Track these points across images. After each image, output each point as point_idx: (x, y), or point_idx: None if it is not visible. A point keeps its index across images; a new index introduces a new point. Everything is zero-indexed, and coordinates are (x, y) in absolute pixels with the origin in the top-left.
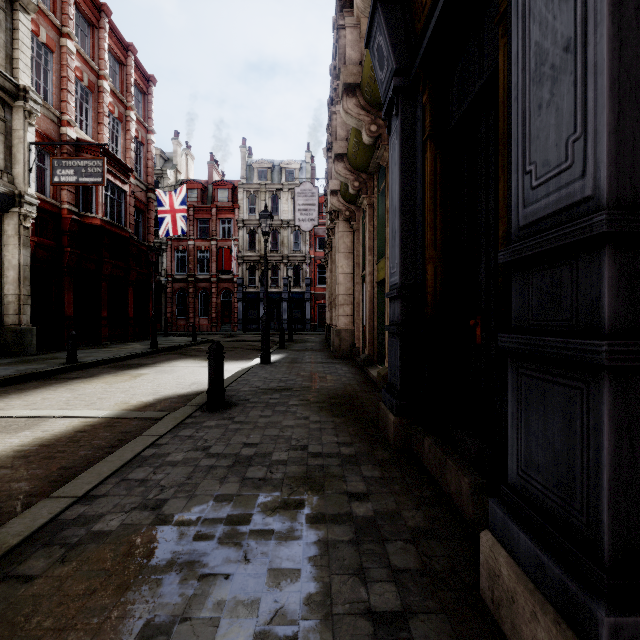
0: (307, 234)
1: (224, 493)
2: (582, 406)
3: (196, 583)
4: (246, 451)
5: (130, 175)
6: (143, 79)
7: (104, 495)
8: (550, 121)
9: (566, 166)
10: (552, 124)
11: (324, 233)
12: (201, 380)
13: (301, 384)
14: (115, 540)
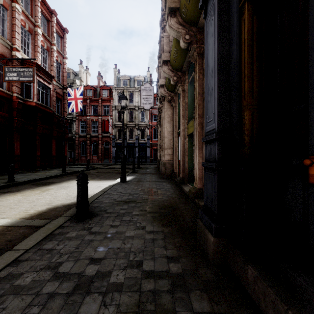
0: (148, 113)
1: None
2: None
3: None
4: (89, 270)
5: (53, 79)
6: (61, 30)
7: None
8: None
9: None
10: None
11: (156, 112)
12: None
13: (142, 197)
14: None
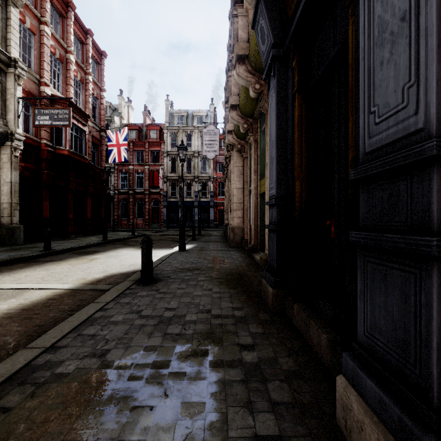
0: (211, 161)
1: (151, 345)
2: (415, 286)
3: (129, 413)
4: (167, 314)
5: (88, 120)
6: (98, 54)
7: (65, 346)
8: (390, 73)
9: (402, 106)
10: (391, 76)
11: (223, 160)
12: (137, 262)
13: (207, 265)
14: (71, 380)
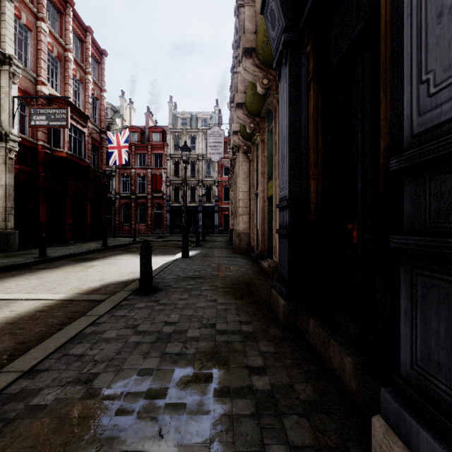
0: (216, 164)
1: (146, 367)
2: None
3: None
4: (166, 329)
5: (88, 121)
6: (98, 52)
7: (46, 369)
8: None
9: None
10: None
11: (228, 164)
12: (137, 270)
13: (211, 273)
14: (47, 415)
